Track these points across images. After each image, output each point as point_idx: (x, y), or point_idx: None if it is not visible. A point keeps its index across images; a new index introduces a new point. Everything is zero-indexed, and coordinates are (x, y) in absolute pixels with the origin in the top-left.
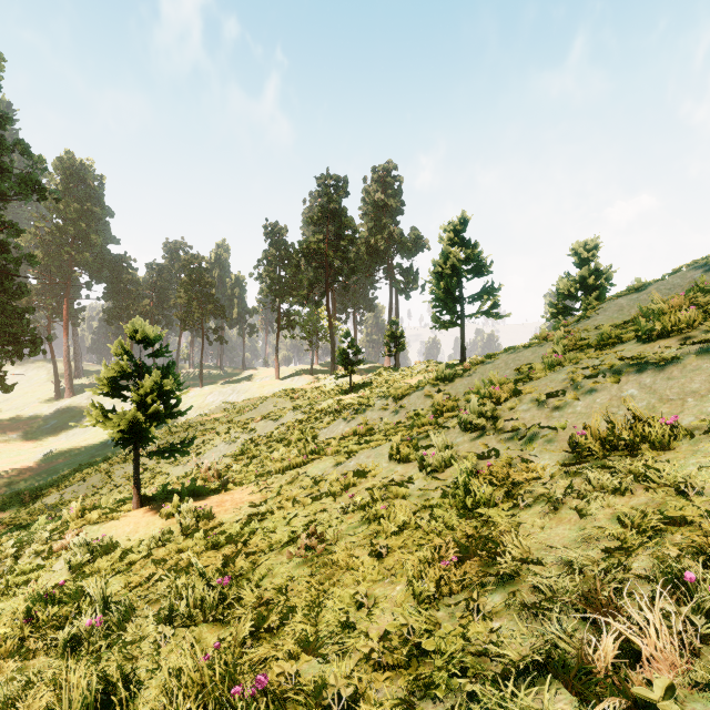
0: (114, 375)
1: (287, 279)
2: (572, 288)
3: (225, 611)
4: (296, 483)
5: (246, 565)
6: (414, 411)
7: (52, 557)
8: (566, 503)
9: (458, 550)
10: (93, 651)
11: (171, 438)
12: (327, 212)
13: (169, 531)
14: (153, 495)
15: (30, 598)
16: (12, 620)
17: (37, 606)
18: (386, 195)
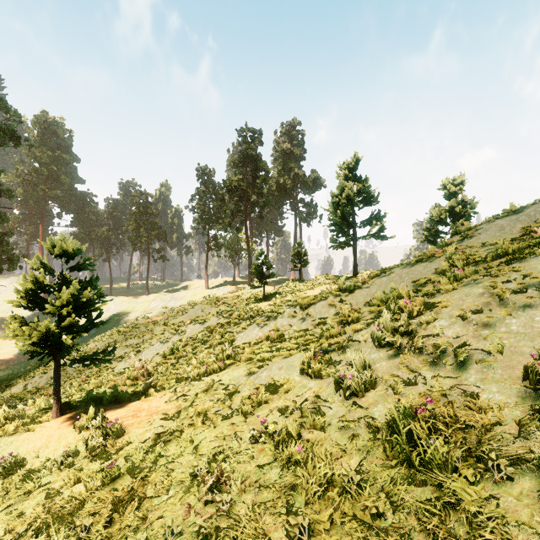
0: (34, 288)
1: (215, 210)
2: (443, 216)
3: None
4: (211, 391)
5: (133, 524)
6: (319, 318)
7: None
8: None
9: None
10: None
11: (118, 337)
12: (246, 157)
13: (75, 451)
14: (78, 400)
15: None
16: None
17: None
18: (292, 145)
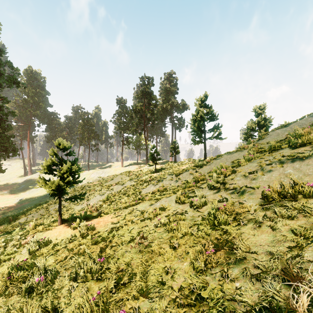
0: (50, 164)
1: (127, 122)
2: (254, 126)
3: (102, 274)
4: (132, 213)
5: (111, 252)
6: (185, 180)
7: (21, 247)
8: (264, 223)
9: (214, 246)
10: (39, 293)
11: (75, 193)
12: (144, 93)
13: (74, 235)
14: (67, 218)
15: (10, 267)
16: (2, 277)
17: (13, 271)
18: (170, 85)
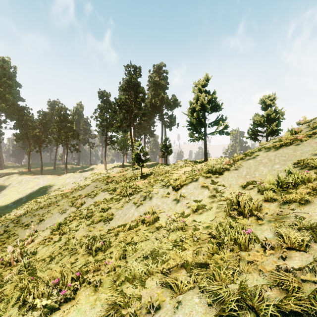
0: None
1: (110, 119)
2: (262, 121)
3: None
4: None
5: None
6: (194, 200)
7: None
8: None
9: None
10: None
11: (34, 206)
12: (130, 84)
13: None
14: None
15: None
16: None
17: None
18: (160, 79)
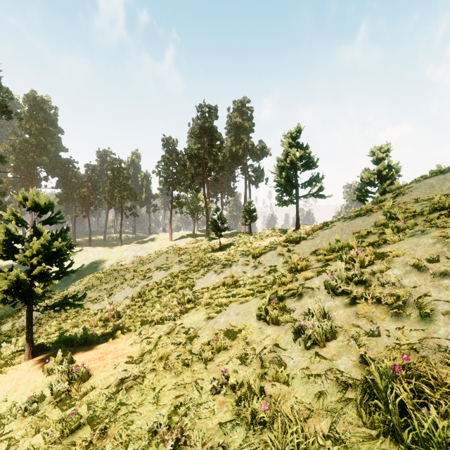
0: (7, 239)
1: (177, 174)
2: (372, 178)
3: None
4: (173, 335)
5: None
6: (270, 266)
7: None
8: None
9: None
10: None
11: (95, 282)
12: (204, 129)
13: (40, 396)
14: (50, 342)
15: None
16: None
17: None
18: (242, 120)
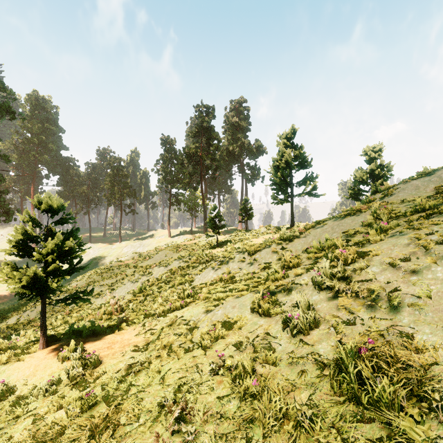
0: (23, 239)
1: (176, 172)
2: (365, 177)
3: None
4: (174, 326)
5: None
6: (264, 263)
7: None
8: None
9: None
10: None
11: (96, 277)
12: (201, 128)
13: (58, 379)
14: (61, 333)
15: None
16: None
17: None
18: (239, 119)
